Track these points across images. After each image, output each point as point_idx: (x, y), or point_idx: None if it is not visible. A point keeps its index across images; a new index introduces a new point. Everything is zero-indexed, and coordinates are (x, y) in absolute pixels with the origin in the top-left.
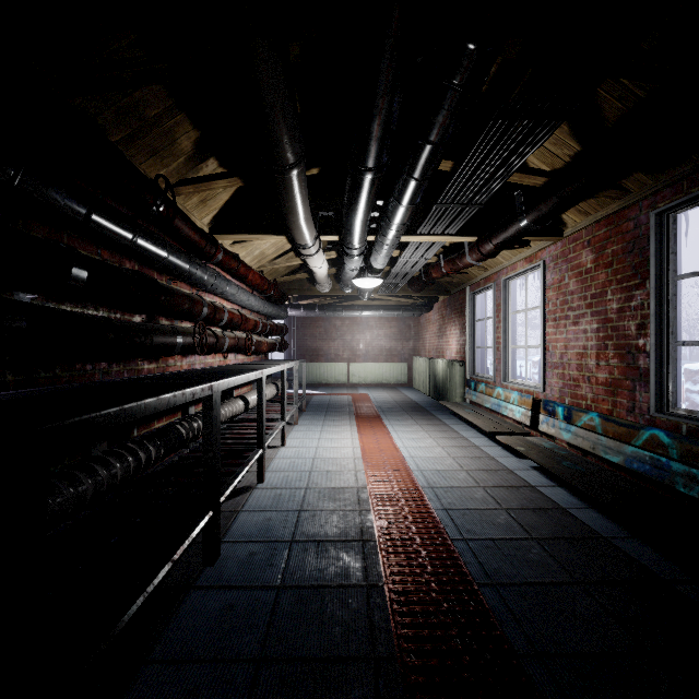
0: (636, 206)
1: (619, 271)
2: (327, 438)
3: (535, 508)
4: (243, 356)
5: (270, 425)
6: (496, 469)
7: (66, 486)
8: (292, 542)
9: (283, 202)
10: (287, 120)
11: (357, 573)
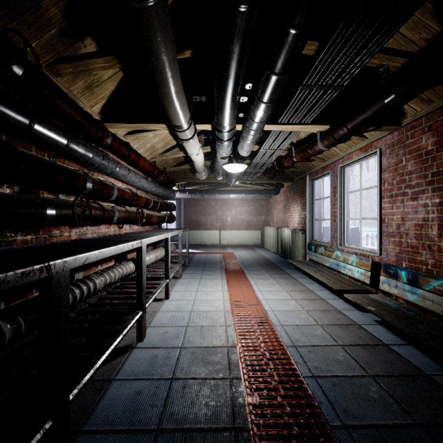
0: None
1: None
2: (203, 291)
3: (401, 375)
4: (138, 226)
5: (155, 283)
6: (346, 323)
7: None
8: (157, 432)
9: (149, 62)
10: None
11: None
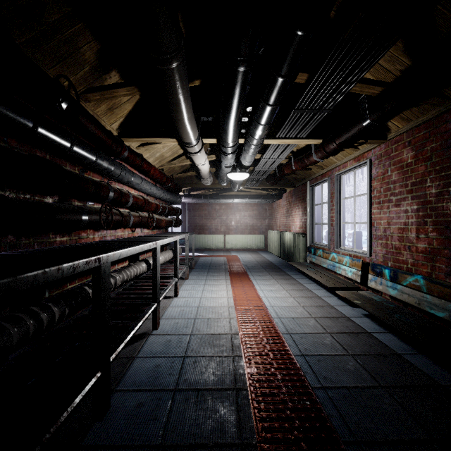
0: None
1: (438, 163)
2: (208, 290)
3: (376, 354)
4: (148, 230)
5: (165, 281)
6: (337, 316)
7: None
8: (175, 391)
9: (168, 99)
10: None
11: (232, 429)
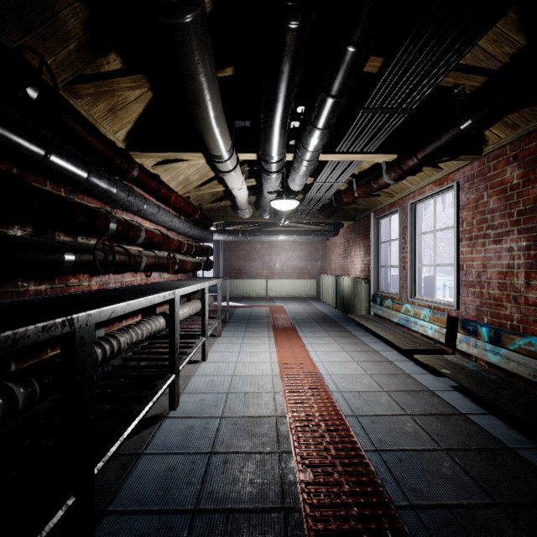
0: None
1: None
2: (246, 351)
3: (479, 448)
4: (169, 274)
5: (190, 342)
6: (417, 389)
7: None
8: (194, 513)
9: (184, 83)
10: None
11: None
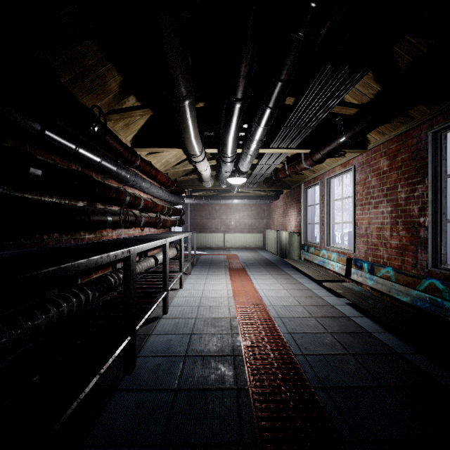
0: (418, 128)
1: (406, 172)
2: (210, 283)
3: (350, 332)
4: (154, 229)
5: (172, 275)
6: (323, 304)
7: (25, 320)
8: (185, 356)
9: (179, 124)
10: (181, 63)
11: (230, 379)
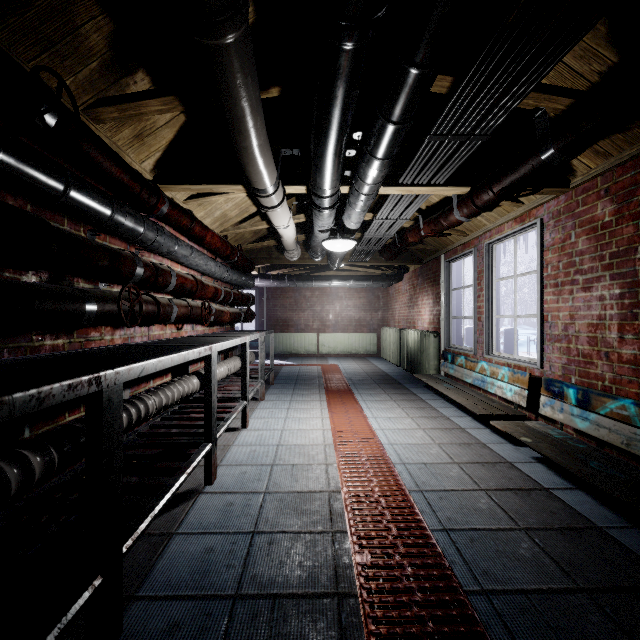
0: None
1: None
2: (294, 417)
3: (563, 528)
4: (203, 327)
5: (228, 406)
6: (493, 461)
7: None
8: (235, 598)
9: (224, 109)
10: None
11: None
